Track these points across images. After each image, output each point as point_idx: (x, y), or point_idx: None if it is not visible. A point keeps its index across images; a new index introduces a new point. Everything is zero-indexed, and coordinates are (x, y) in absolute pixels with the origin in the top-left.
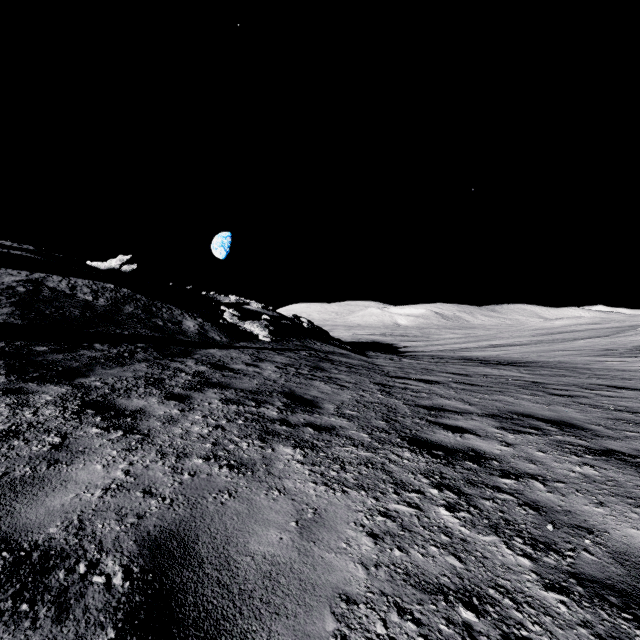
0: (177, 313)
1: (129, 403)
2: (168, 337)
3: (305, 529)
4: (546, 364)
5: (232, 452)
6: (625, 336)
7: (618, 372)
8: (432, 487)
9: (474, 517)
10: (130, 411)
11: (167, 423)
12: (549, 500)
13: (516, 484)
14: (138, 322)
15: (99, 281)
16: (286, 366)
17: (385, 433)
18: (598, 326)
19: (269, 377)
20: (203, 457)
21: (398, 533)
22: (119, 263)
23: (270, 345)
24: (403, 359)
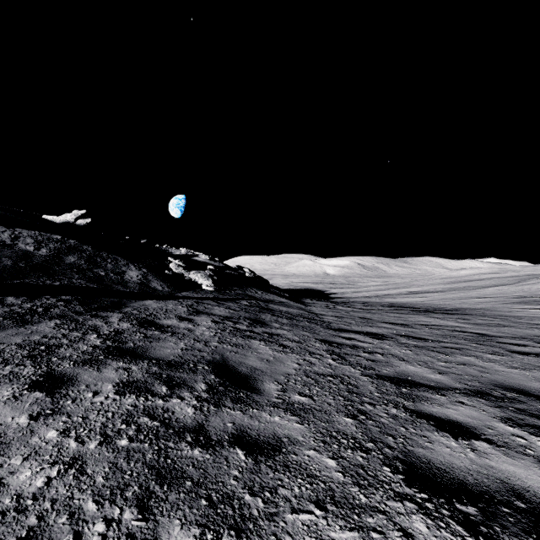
0: (122, 263)
1: None
2: (104, 288)
3: None
4: (473, 312)
5: None
6: (530, 284)
7: None
8: None
9: None
10: None
11: None
12: None
13: None
14: (77, 272)
15: (46, 232)
16: (223, 320)
17: (361, 451)
18: (498, 275)
19: (201, 336)
20: None
21: None
22: (74, 217)
23: (212, 294)
24: (338, 306)
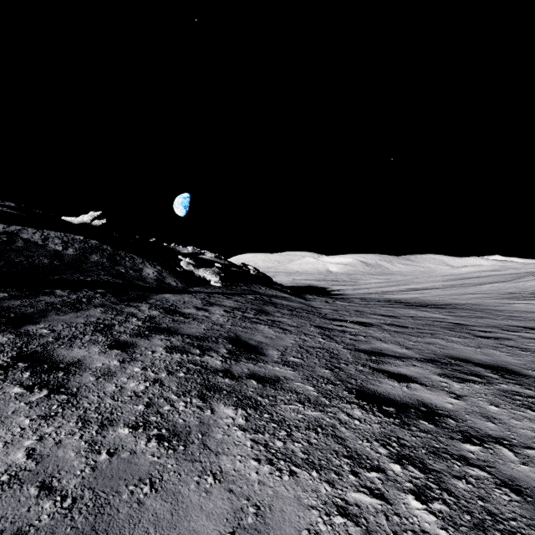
0: (139, 261)
1: (68, 353)
2: (128, 283)
3: None
4: (462, 306)
5: (166, 416)
6: (524, 281)
7: (528, 314)
8: (392, 461)
9: (452, 510)
10: (66, 363)
11: (101, 378)
12: (528, 477)
13: (483, 452)
14: (102, 269)
15: (70, 233)
16: (233, 310)
17: (331, 384)
18: (498, 273)
19: (217, 321)
20: (131, 425)
21: None
22: (90, 218)
23: (220, 290)
24: (337, 301)
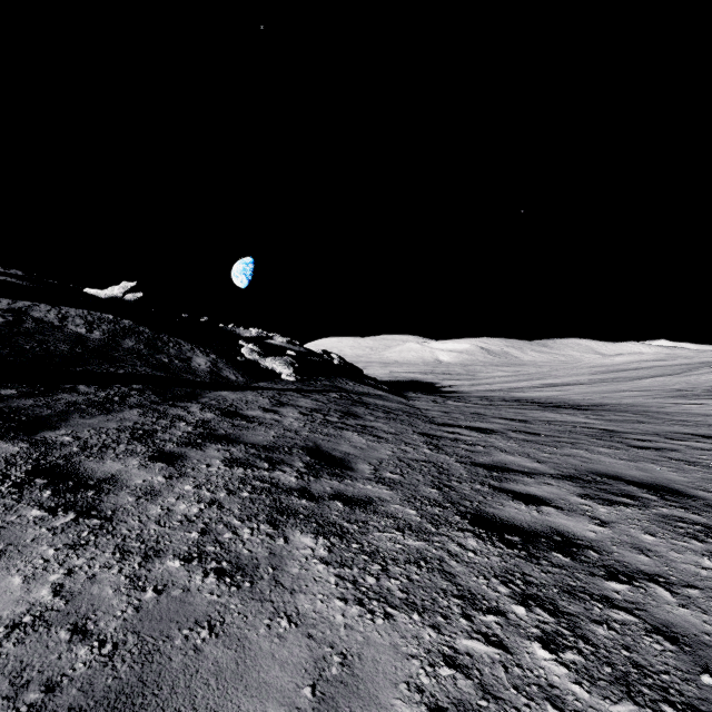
0: (186, 348)
1: (99, 467)
2: (172, 377)
3: (326, 703)
4: (614, 407)
5: (226, 546)
6: (698, 374)
7: (701, 417)
8: (515, 602)
9: (589, 661)
10: (96, 480)
11: (143, 498)
12: (687, 622)
13: (632, 592)
14: (138, 359)
15: (96, 311)
16: (312, 412)
17: (439, 507)
18: (664, 363)
19: (290, 427)
20: (182, 556)
21: (478, 704)
22: (122, 291)
23: (294, 385)
24: (448, 401)
